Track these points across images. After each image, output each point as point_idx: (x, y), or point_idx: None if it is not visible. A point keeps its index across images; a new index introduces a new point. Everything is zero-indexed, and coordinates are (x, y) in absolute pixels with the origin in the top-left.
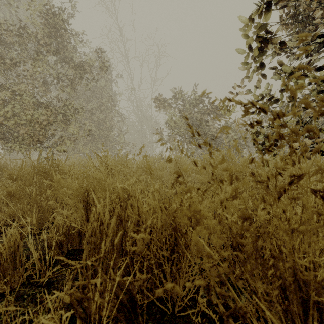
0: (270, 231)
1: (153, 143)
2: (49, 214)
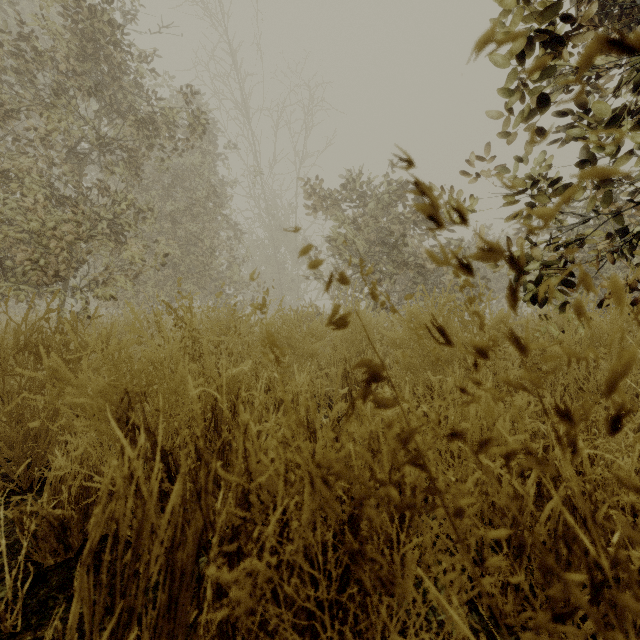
0: (613, 514)
1: (300, 282)
2: (50, 446)
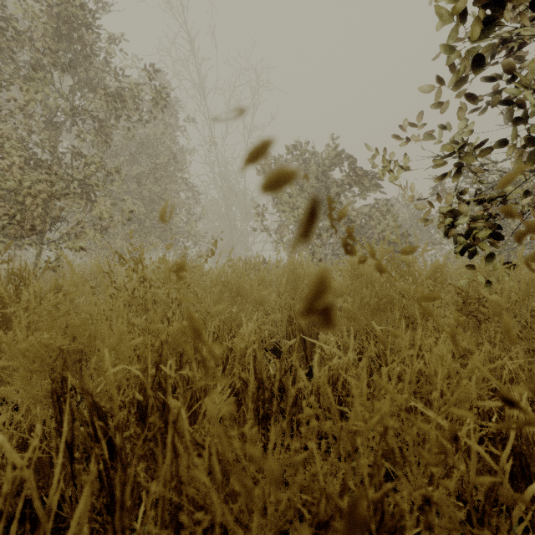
0: None
1: (248, 235)
2: None
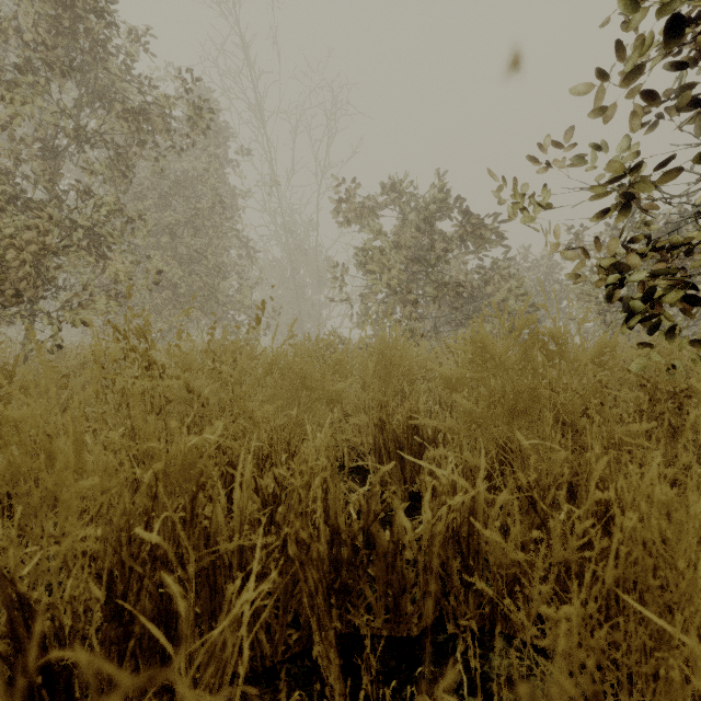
0: None
1: (321, 307)
2: None
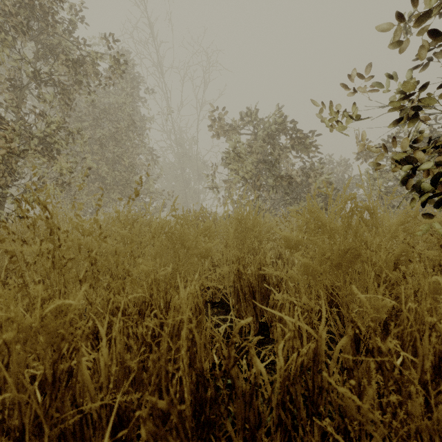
0: None
1: (200, 193)
2: None
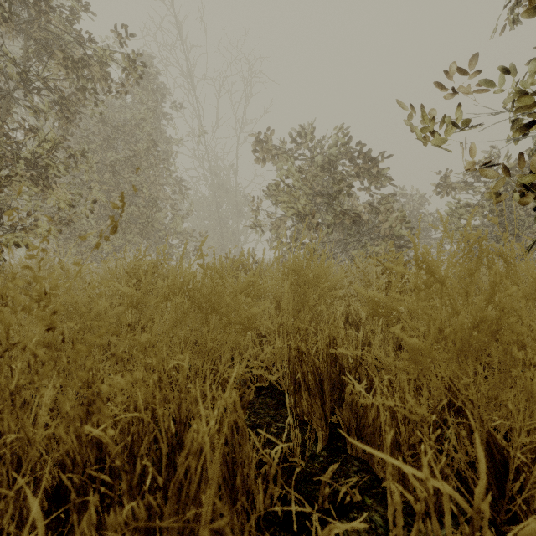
0: None
1: (239, 234)
2: None
